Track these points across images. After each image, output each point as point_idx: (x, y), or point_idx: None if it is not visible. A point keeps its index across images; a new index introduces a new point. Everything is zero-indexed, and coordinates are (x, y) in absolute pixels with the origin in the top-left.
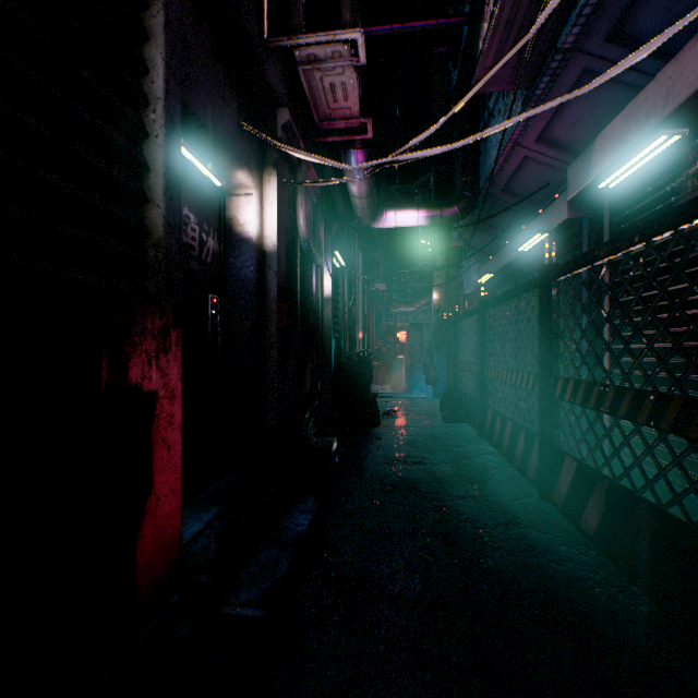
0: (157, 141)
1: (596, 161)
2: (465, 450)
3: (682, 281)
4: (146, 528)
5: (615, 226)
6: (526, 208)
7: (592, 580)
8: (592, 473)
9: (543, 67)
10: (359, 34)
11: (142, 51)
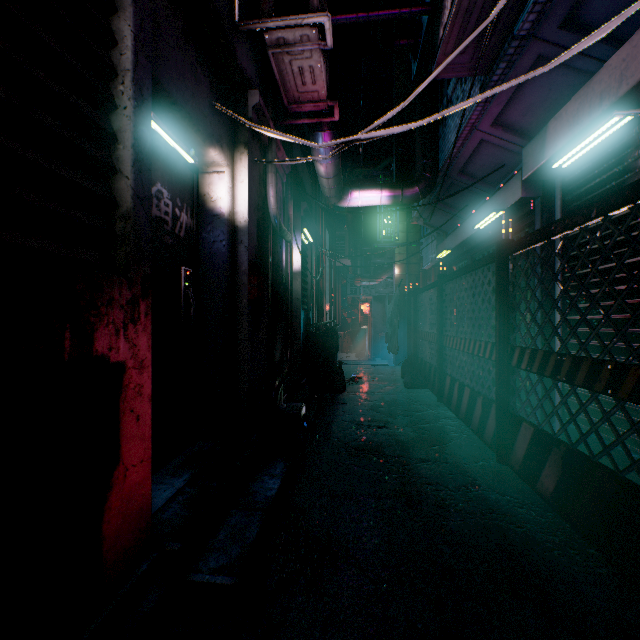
0: (126, 112)
1: (550, 143)
2: (425, 415)
3: (632, 256)
4: (113, 499)
5: (567, 204)
6: (481, 189)
7: (551, 542)
8: (549, 439)
9: (500, 53)
10: (326, 18)
11: (110, 23)
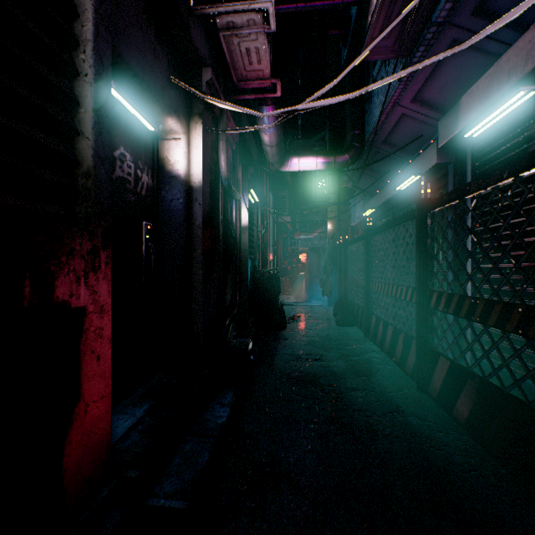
0: (87, 79)
1: (463, 115)
2: (354, 349)
3: None
4: (74, 434)
5: (476, 168)
6: (402, 156)
7: (468, 464)
8: (464, 371)
9: (420, 38)
10: (270, 3)
11: None
